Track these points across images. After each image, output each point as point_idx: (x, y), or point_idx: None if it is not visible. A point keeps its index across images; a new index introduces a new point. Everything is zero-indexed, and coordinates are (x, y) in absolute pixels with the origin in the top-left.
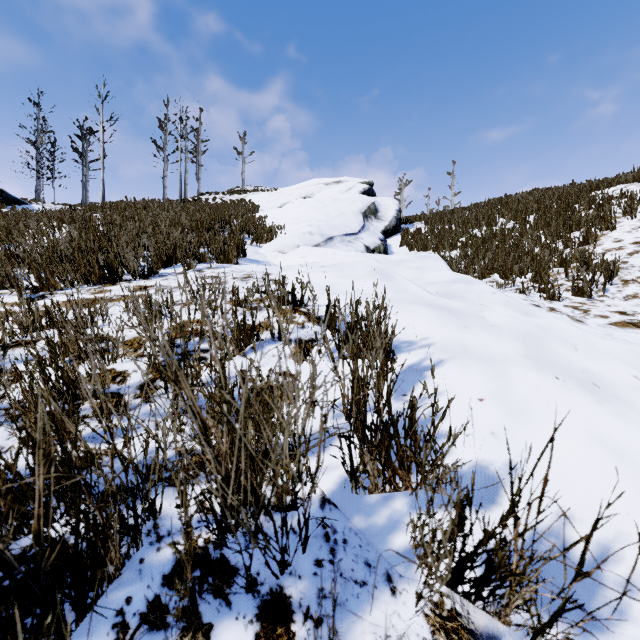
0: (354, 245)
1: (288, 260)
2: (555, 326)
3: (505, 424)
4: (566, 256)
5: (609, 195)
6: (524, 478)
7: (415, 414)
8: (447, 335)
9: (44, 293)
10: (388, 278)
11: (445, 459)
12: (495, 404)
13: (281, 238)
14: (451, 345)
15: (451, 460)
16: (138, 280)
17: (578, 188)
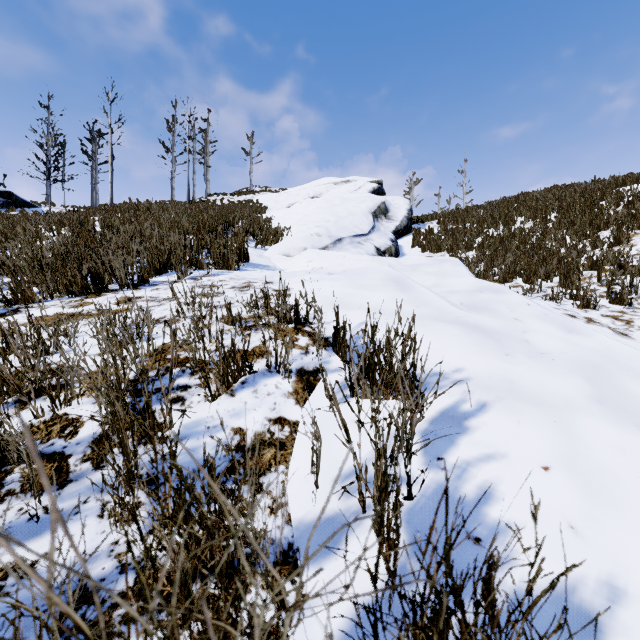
0: (364, 247)
1: (294, 264)
2: (608, 346)
3: (587, 511)
4: (597, 258)
5: (639, 191)
6: (634, 615)
7: (493, 577)
8: (486, 366)
9: (19, 306)
10: (406, 288)
11: (508, 574)
12: (567, 476)
13: (287, 240)
14: (493, 381)
15: (518, 577)
16: (126, 290)
17: (602, 184)
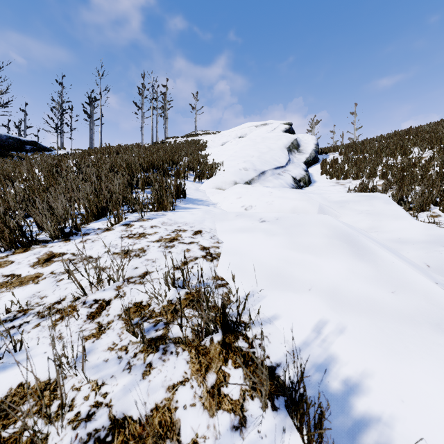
0: (283, 177)
1: (225, 199)
2: None
3: None
4: None
5: None
6: None
7: None
8: None
9: None
10: (363, 253)
11: None
12: None
13: (220, 175)
14: None
15: None
16: (56, 242)
17: None
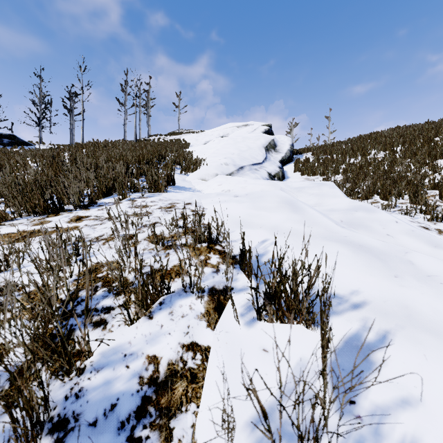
0: (259, 172)
1: (208, 187)
2: None
3: None
4: (438, 181)
5: None
6: None
7: None
8: (379, 288)
9: None
10: (297, 210)
11: None
12: None
13: (203, 168)
14: (389, 306)
15: None
16: (78, 210)
17: (435, 125)
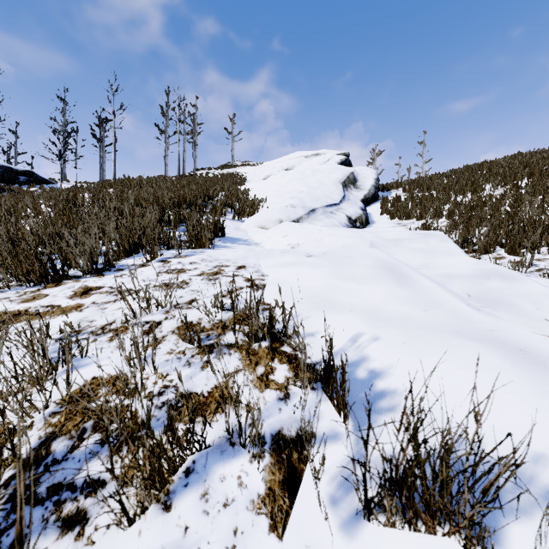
0: (336, 216)
1: (269, 238)
2: None
3: None
4: None
5: None
6: None
7: None
8: None
9: None
10: (404, 280)
11: None
12: None
13: (263, 212)
14: None
15: None
16: (88, 277)
17: None
